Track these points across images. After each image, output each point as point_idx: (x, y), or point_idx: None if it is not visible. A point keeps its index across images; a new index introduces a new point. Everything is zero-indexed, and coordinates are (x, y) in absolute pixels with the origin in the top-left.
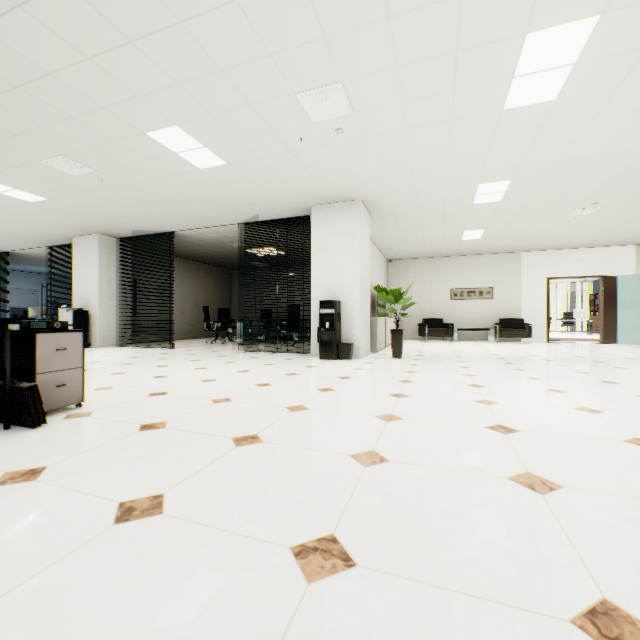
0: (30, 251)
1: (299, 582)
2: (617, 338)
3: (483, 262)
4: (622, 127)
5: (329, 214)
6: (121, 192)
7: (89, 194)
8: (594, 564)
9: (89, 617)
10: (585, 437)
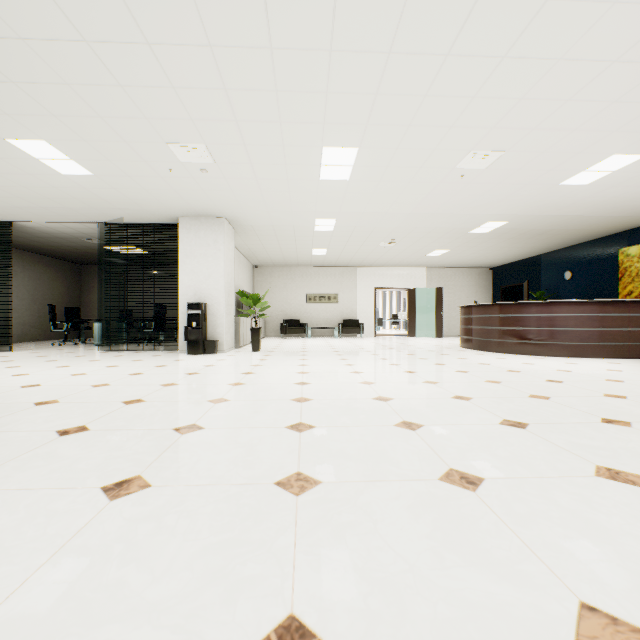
0: None
1: (178, 435)
2: (417, 333)
3: (331, 273)
4: (391, 200)
5: (196, 226)
6: None
7: None
8: (305, 416)
9: (75, 454)
10: (342, 383)
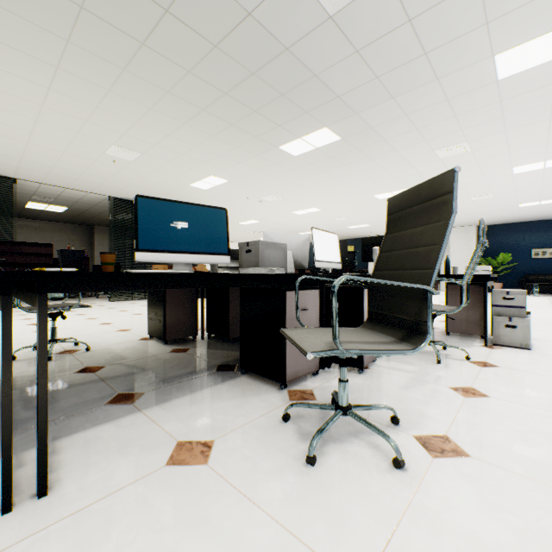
0: None
1: None
2: None
3: None
4: (297, 221)
5: None
6: (97, 164)
7: (60, 152)
8: None
9: None
10: None
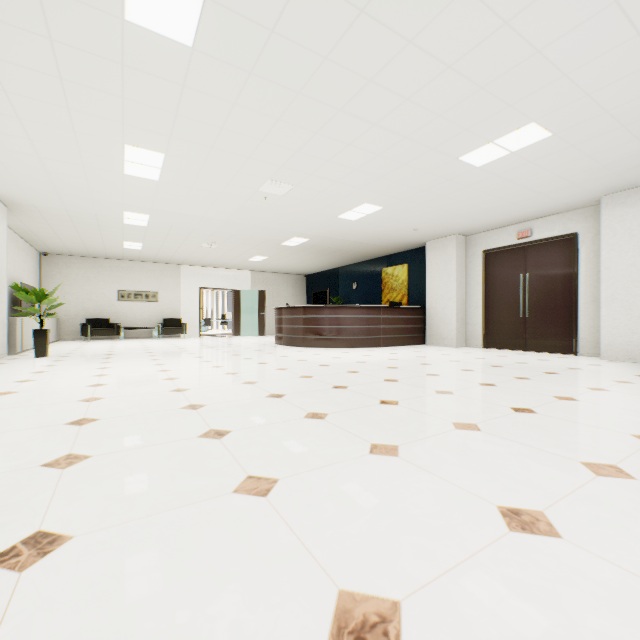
0: None
1: None
2: (242, 332)
3: (150, 269)
4: (206, 206)
5: None
6: None
7: None
8: (91, 412)
9: None
10: (144, 381)
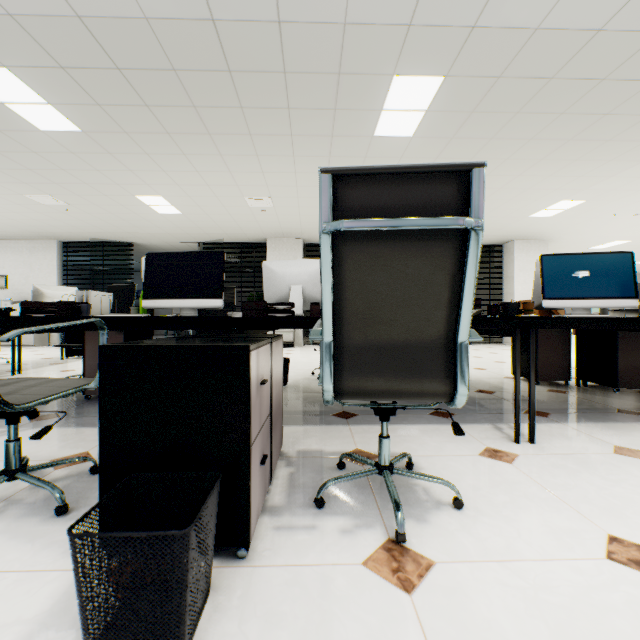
0: (159, 244)
1: None
2: None
3: None
4: None
5: (527, 247)
6: None
7: None
8: None
9: None
10: None
